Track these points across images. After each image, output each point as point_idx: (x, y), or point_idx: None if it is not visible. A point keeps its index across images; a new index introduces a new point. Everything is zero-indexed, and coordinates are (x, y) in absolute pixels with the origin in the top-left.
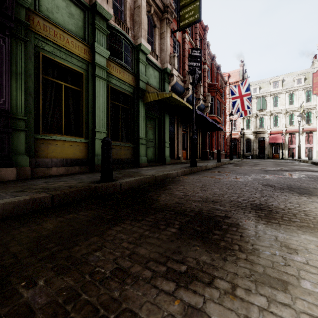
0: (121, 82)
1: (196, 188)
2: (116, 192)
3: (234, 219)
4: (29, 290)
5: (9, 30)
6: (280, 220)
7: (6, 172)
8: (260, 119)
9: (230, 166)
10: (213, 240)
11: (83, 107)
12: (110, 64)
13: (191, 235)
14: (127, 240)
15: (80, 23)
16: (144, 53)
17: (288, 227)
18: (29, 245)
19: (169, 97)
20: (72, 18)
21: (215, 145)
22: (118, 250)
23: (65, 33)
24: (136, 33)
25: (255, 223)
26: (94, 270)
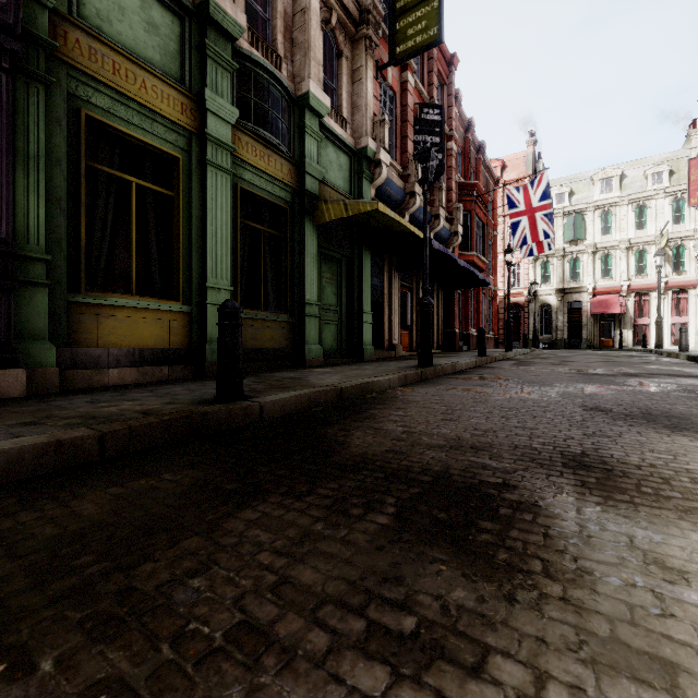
0: (265, 177)
1: (432, 415)
2: (251, 425)
3: (525, 493)
4: (12, 688)
5: (9, 58)
6: (636, 495)
7: (2, 378)
8: (571, 260)
9: (507, 365)
10: (480, 546)
11: (179, 233)
12: (239, 138)
13: (425, 532)
14: (272, 545)
15: (172, 44)
16: (316, 115)
17: (656, 513)
18: (32, 558)
19: (371, 212)
20: (154, 33)
21: (474, 319)
22: (248, 572)
23: (139, 66)
24: (298, 68)
25: (577, 501)
26: (184, 629)
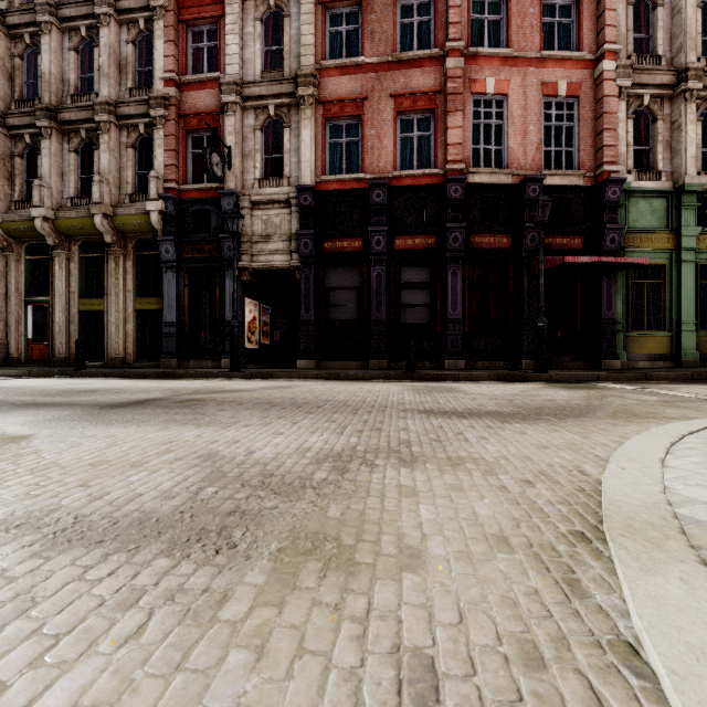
0: None
1: None
2: None
3: None
4: None
5: None
6: None
7: (615, 363)
8: None
9: None
10: None
11: (665, 299)
12: (698, 239)
13: None
14: None
15: (662, 212)
16: None
17: None
18: None
19: None
20: (654, 213)
21: None
22: None
23: (649, 233)
24: None
25: None
26: None
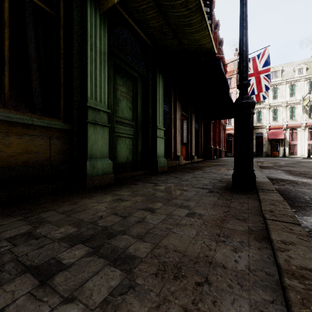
0: None
1: None
2: None
3: None
4: None
5: None
6: None
7: None
8: (257, 112)
9: (290, 176)
10: None
11: None
12: None
13: None
14: None
15: None
16: None
17: None
18: None
19: None
20: None
21: (217, 140)
22: None
23: None
24: None
25: None
26: None
